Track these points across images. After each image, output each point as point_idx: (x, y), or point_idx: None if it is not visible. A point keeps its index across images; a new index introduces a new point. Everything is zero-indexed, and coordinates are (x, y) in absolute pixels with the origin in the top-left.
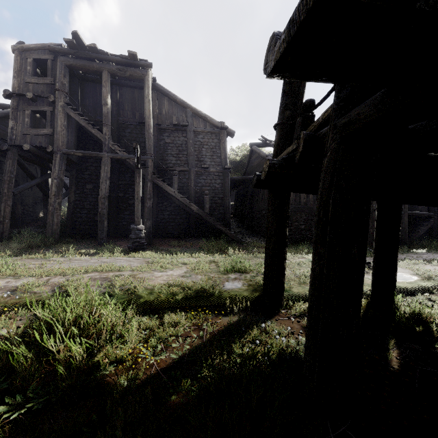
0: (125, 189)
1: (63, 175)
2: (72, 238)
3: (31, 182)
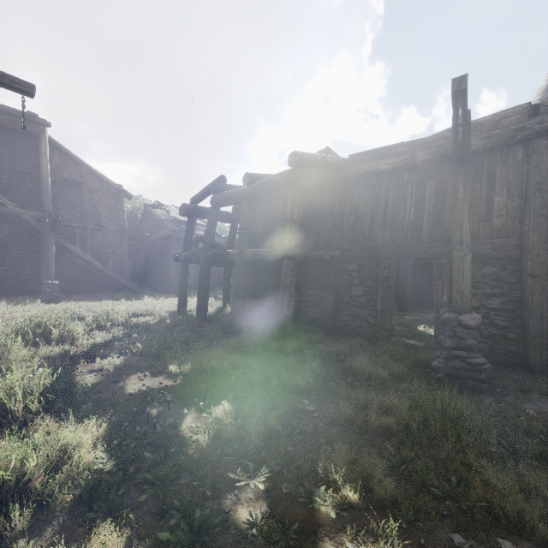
0: (3, 242)
1: None
2: None
3: None
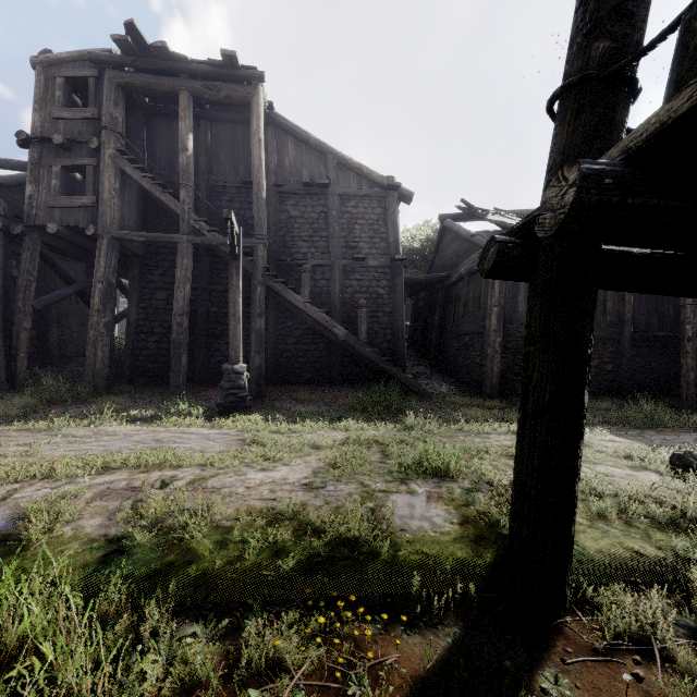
0: (221, 300)
1: (113, 276)
2: (132, 384)
3: (66, 289)
